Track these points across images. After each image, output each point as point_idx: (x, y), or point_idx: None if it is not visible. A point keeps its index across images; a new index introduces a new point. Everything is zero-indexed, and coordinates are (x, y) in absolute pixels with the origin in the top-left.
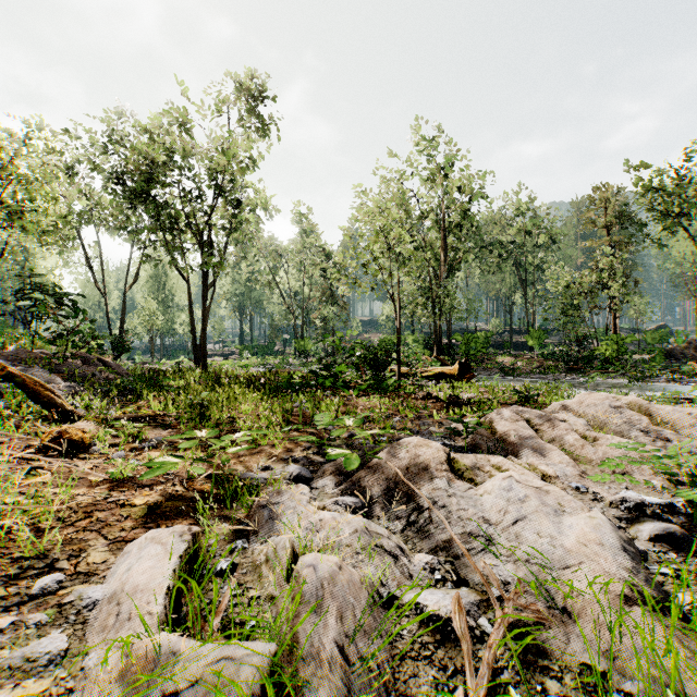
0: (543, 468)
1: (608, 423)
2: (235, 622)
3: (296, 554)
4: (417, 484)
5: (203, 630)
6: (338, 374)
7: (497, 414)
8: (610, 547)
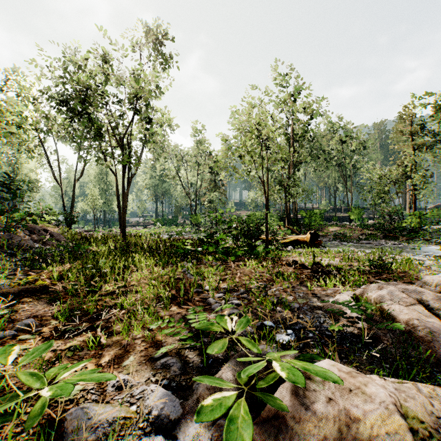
0: None
1: None
2: None
3: None
4: None
5: None
6: (219, 241)
7: (382, 293)
8: None
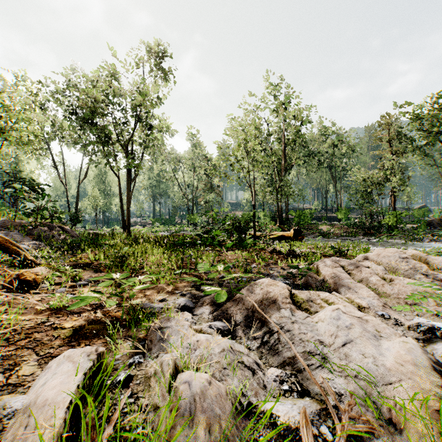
0: (358, 301)
1: (398, 268)
2: (125, 428)
3: (178, 369)
4: (268, 313)
5: (93, 441)
6: (214, 236)
7: (321, 262)
8: (421, 366)
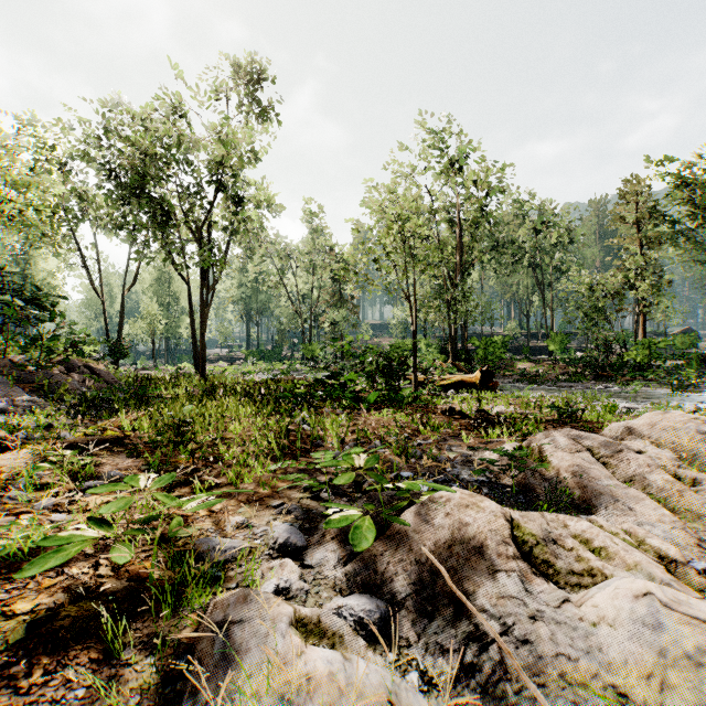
0: (655, 543)
1: (695, 453)
2: None
3: None
4: (469, 580)
5: None
6: (346, 382)
7: (548, 441)
8: None
